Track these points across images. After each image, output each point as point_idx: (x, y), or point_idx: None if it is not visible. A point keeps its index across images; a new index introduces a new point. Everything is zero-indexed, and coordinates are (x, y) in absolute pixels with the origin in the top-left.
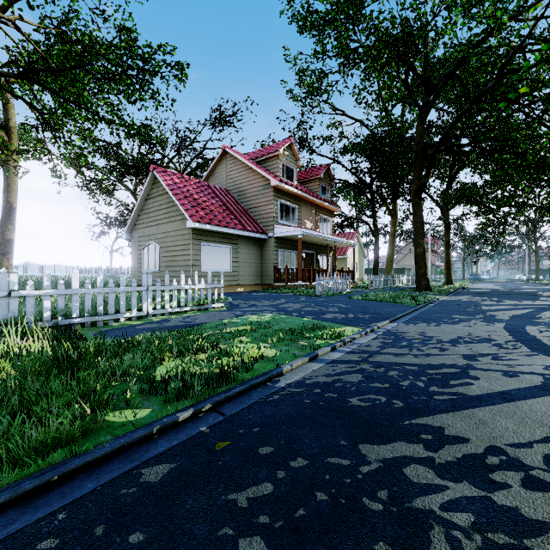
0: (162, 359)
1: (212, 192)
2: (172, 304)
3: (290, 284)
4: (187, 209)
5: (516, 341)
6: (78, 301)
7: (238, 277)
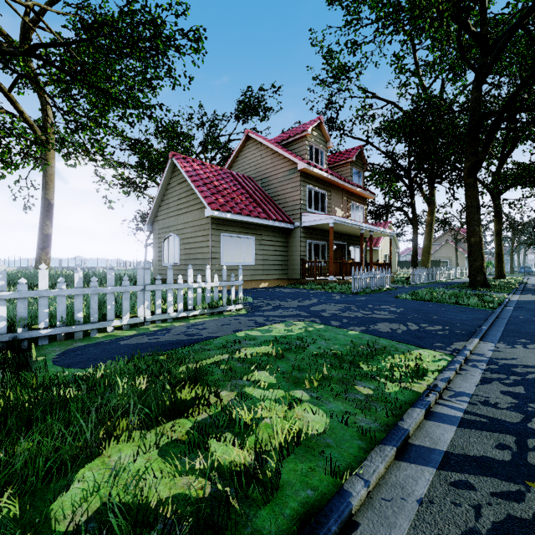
0: (107, 437)
1: (234, 179)
2: (177, 307)
3: (320, 279)
4: (206, 196)
5: None
6: (47, 306)
7: (262, 271)
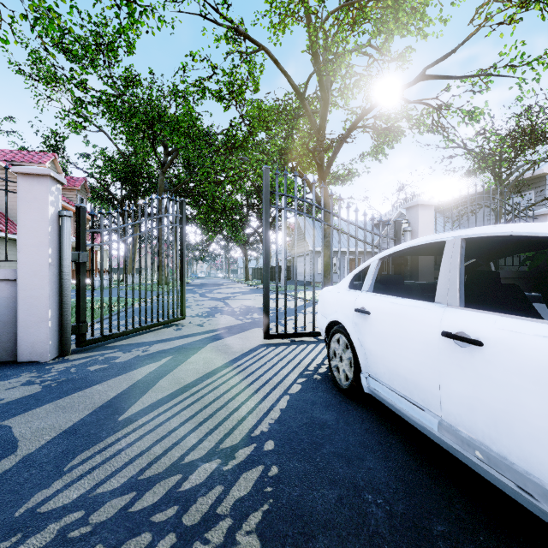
0: None
1: None
2: None
3: None
4: None
5: (201, 296)
6: None
7: None
